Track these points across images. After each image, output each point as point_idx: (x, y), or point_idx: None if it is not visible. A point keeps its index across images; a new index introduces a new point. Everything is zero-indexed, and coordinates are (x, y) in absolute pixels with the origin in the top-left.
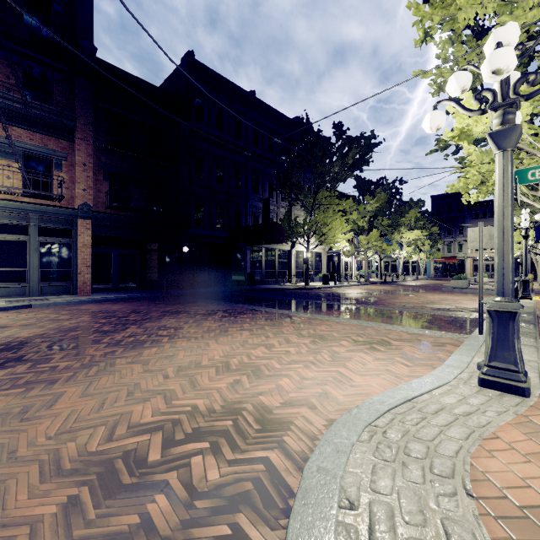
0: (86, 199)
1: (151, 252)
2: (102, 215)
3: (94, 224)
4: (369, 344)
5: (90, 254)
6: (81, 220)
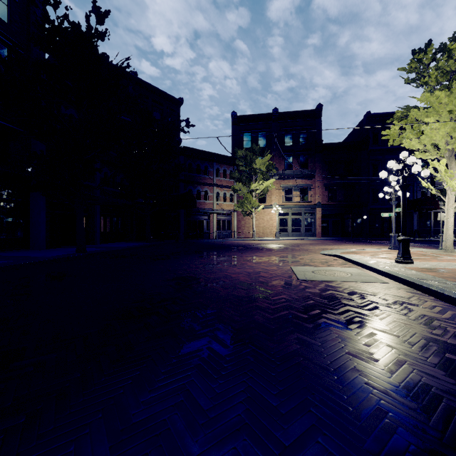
0: (319, 200)
1: (346, 219)
2: (325, 205)
3: (322, 209)
4: None
5: (320, 221)
6: (317, 208)
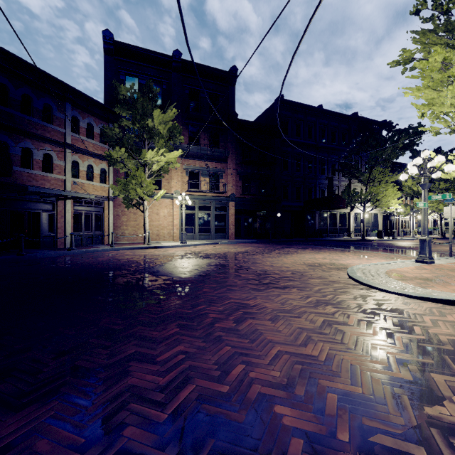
0: (232, 191)
1: (259, 217)
2: (239, 199)
3: (235, 204)
4: (387, 258)
5: (234, 219)
6: (230, 202)
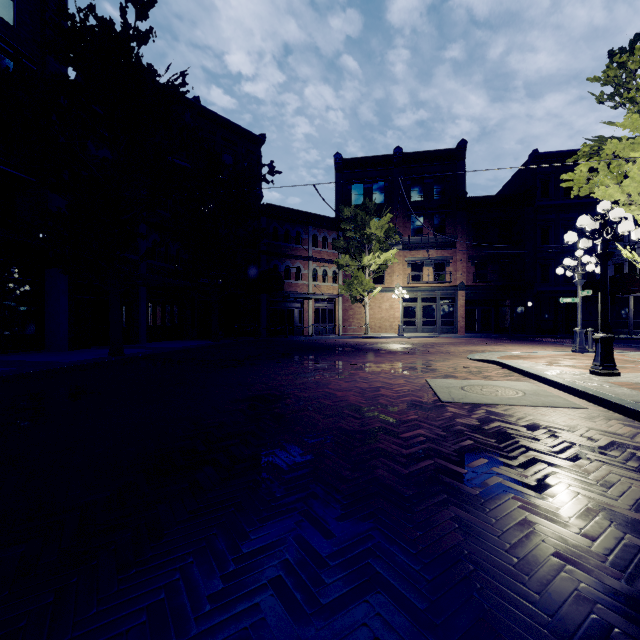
0: (462, 279)
1: (502, 307)
2: (470, 287)
3: (466, 293)
4: None
5: (464, 311)
6: (459, 292)
